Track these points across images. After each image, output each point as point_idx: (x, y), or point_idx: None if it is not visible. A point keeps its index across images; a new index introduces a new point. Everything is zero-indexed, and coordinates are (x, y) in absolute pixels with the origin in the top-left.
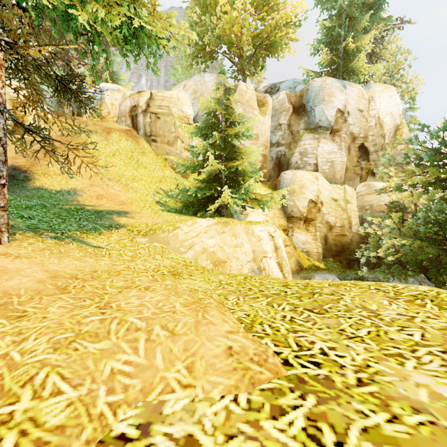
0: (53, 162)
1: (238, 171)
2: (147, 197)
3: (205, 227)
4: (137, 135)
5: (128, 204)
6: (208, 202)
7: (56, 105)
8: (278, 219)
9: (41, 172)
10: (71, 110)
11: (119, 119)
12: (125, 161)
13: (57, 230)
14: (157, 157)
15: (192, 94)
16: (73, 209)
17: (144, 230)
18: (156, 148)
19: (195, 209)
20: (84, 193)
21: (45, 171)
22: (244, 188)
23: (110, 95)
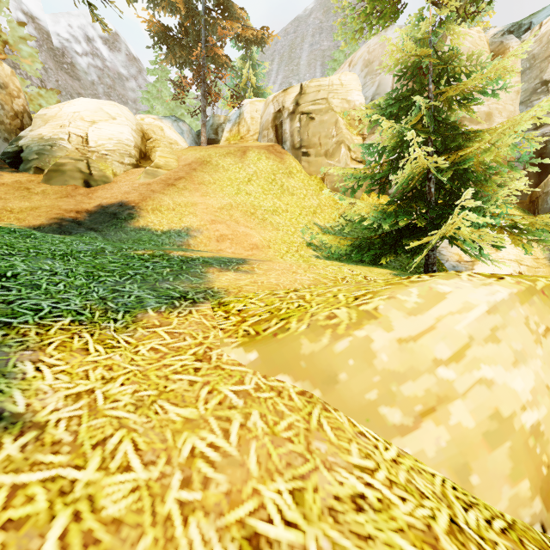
0: (170, 194)
1: (468, 172)
2: (292, 236)
3: (485, 313)
4: (282, 151)
5: (262, 248)
6: (399, 241)
7: (194, 136)
8: (545, 270)
9: (151, 207)
10: (208, 138)
11: (260, 135)
12: (264, 187)
13: (1, 317)
14: (309, 178)
15: (363, 71)
16: (143, 257)
17: (255, 316)
18: (308, 164)
19: (374, 253)
20: (200, 234)
21: (157, 206)
22: (491, 204)
23: (249, 107)
